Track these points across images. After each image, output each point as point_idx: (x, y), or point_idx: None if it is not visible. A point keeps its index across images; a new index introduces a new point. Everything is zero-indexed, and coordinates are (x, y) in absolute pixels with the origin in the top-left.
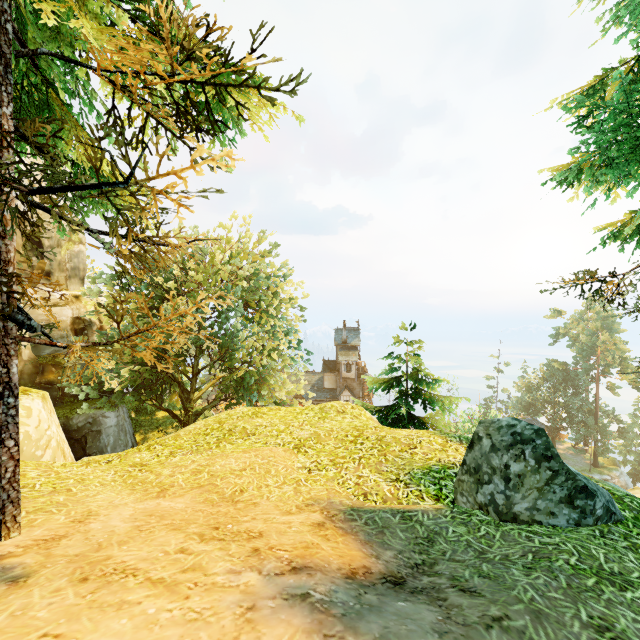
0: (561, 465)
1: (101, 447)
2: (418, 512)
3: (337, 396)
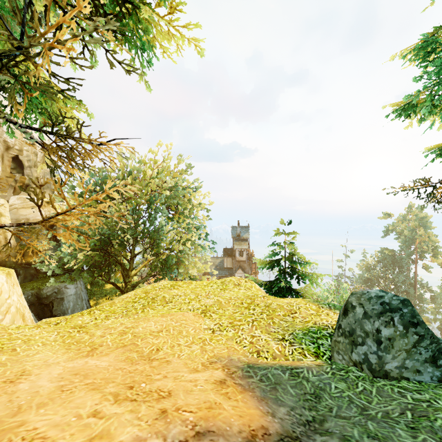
0: (426, 330)
1: (64, 310)
2: (303, 369)
3: (233, 273)
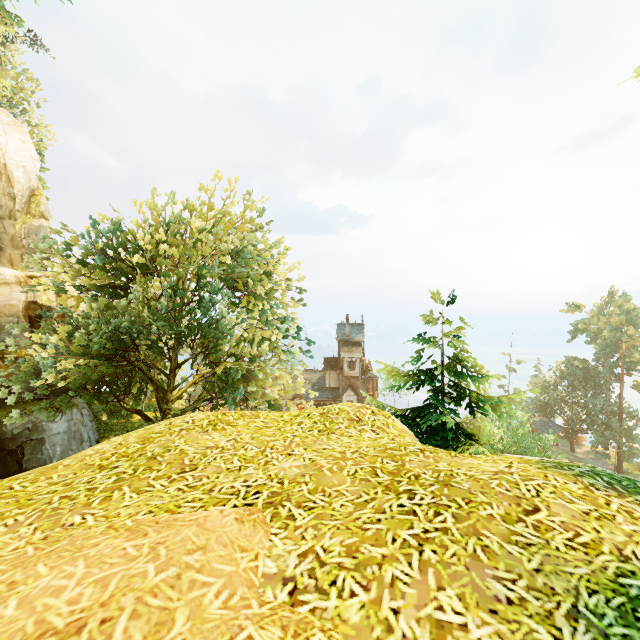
0: None
1: (43, 460)
2: None
3: (339, 396)
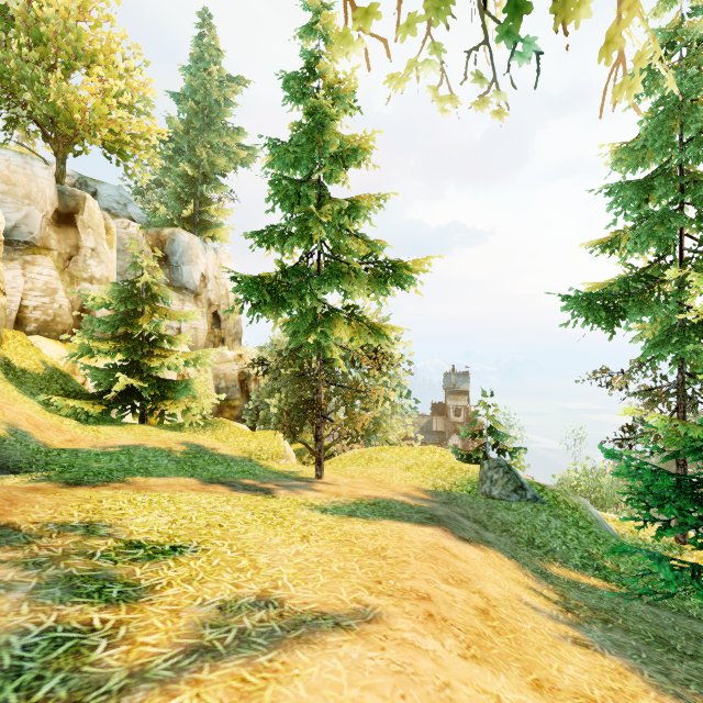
0: (511, 477)
1: None
2: (455, 492)
3: (446, 439)
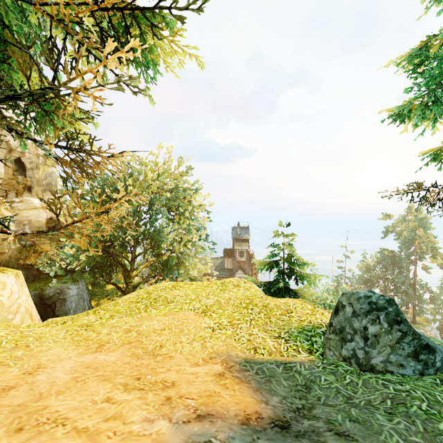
0: (409, 328)
1: (66, 310)
2: (296, 363)
3: (233, 274)
